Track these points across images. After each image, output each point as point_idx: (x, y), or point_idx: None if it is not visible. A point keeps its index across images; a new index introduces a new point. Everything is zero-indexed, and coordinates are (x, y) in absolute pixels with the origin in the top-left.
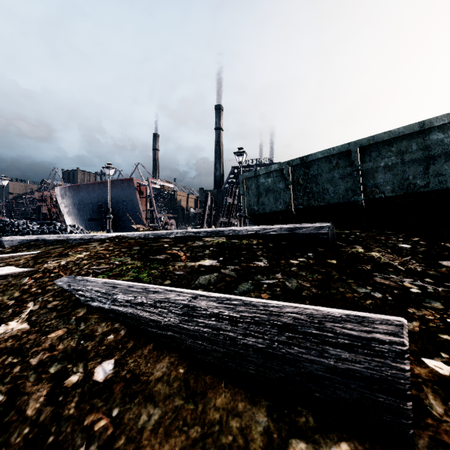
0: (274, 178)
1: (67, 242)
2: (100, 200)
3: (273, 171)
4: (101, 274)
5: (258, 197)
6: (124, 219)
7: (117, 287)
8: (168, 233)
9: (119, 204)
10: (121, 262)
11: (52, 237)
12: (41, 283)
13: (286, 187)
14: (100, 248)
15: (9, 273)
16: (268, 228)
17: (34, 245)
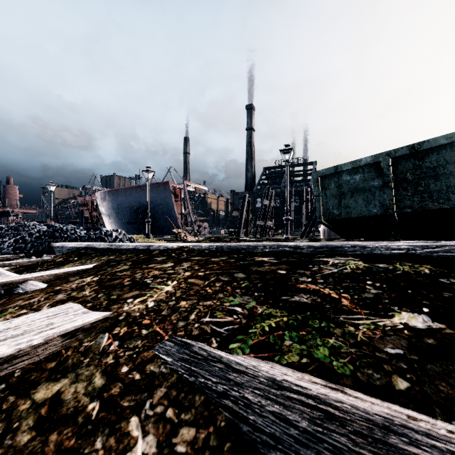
0: (365, 174)
1: (120, 252)
2: (137, 203)
3: (363, 166)
4: (232, 340)
5: (339, 198)
6: (160, 223)
7: (335, 416)
8: (250, 246)
9: (155, 208)
10: (245, 309)
11: (103, 245)
12: (133, 353)
13: (384, 185)
14: (184, 273)
15: (79, 325)
16: (432, 245)
17: (84, 253)
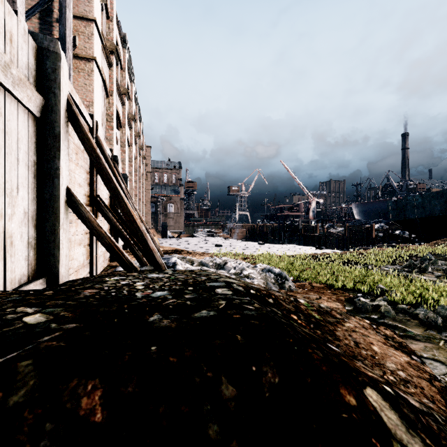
0: None
1: None
2: (379, 209)
3: None
4: None
5: None
6: None
7: None
8: None
9: None
10: None
11: None
12: None
13: None
14: None
15: None
16: None
17: None
